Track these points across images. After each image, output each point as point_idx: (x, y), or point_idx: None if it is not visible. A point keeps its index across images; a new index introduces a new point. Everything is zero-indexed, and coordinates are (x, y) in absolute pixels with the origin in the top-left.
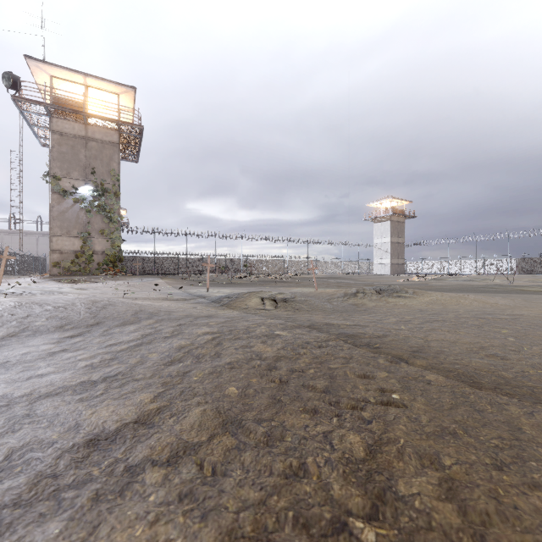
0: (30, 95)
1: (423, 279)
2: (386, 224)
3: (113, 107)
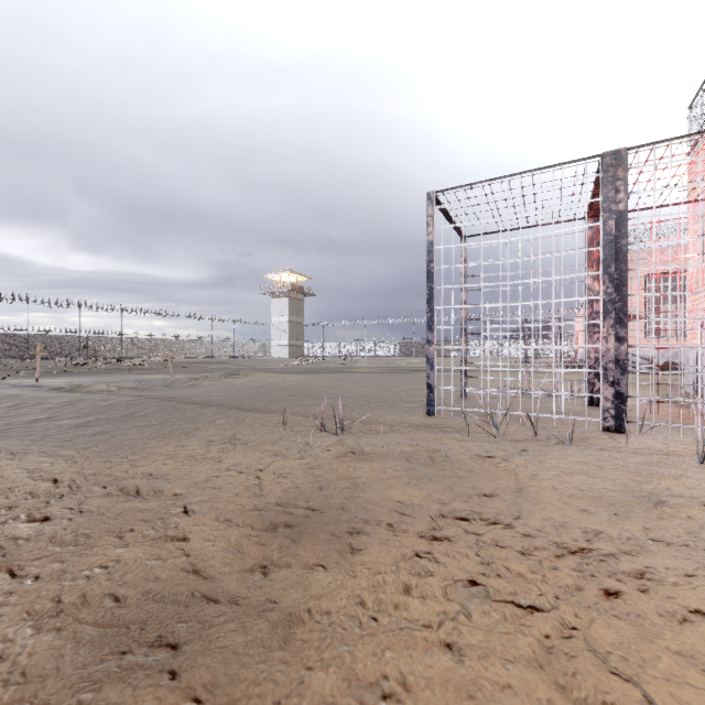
0: None
1: (305, 363)
2: (285, 301)
3: None
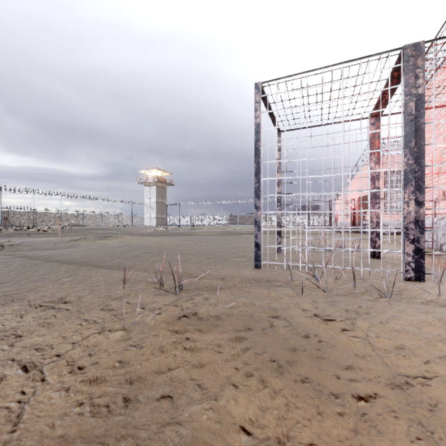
0: None
1: (166, 229)
2: (153, 188)
3: None
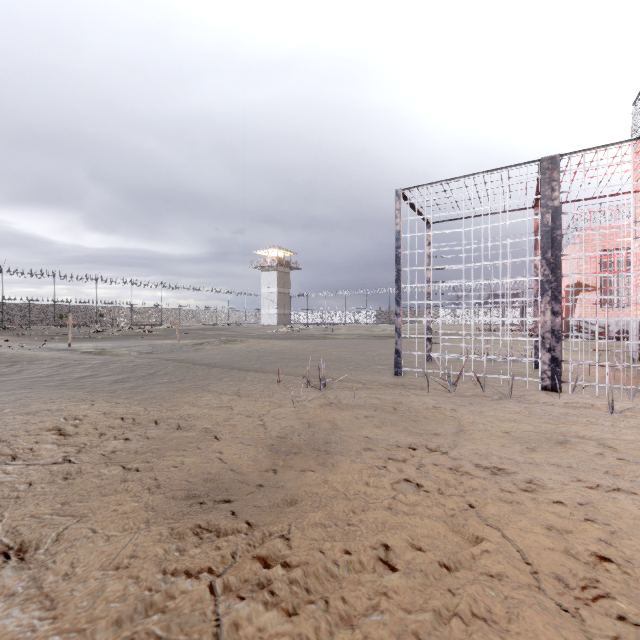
0: None
1: (292, 330)
2: (273, 274)
3: None
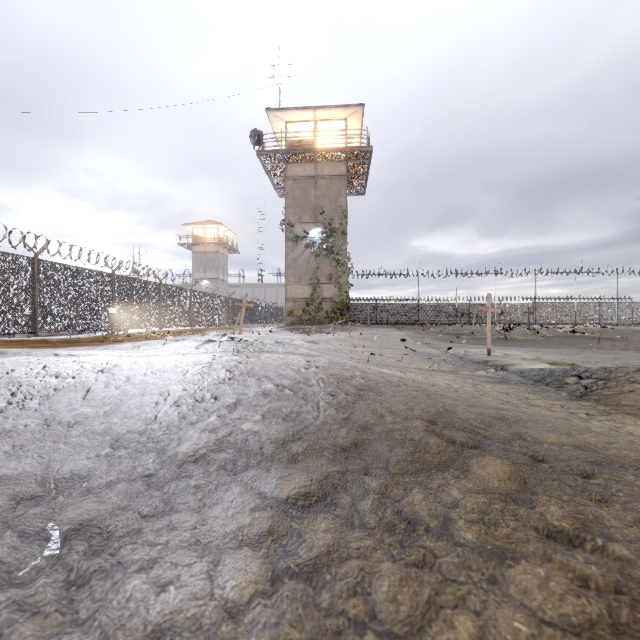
0: (270, 146)
1: None
2: None
3: (341, 135)
